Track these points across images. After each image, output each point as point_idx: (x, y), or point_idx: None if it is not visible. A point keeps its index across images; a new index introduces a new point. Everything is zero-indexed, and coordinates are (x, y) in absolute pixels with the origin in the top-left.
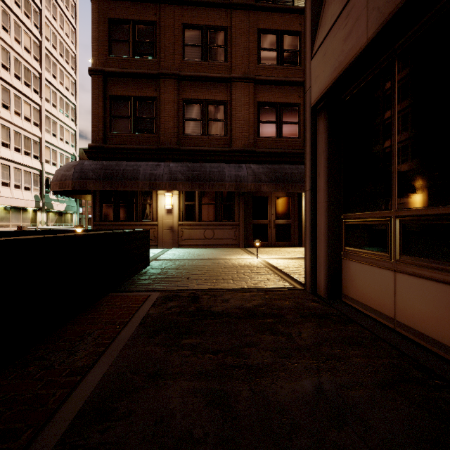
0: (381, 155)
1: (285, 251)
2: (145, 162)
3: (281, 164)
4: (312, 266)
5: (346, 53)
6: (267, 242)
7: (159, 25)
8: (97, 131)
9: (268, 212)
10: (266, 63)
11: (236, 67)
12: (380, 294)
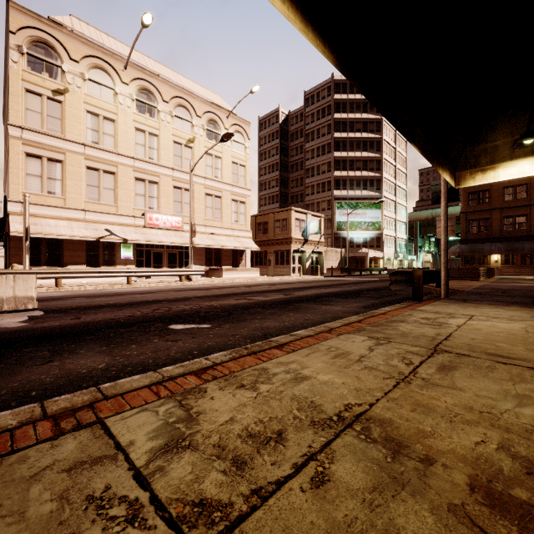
0: None
1: None
2: (486, 244)
3: None
4: None
5: None
6: None
7: (491, 190)
8: (463, 233)
9: None
10: None
11: (533, 199)
12: None
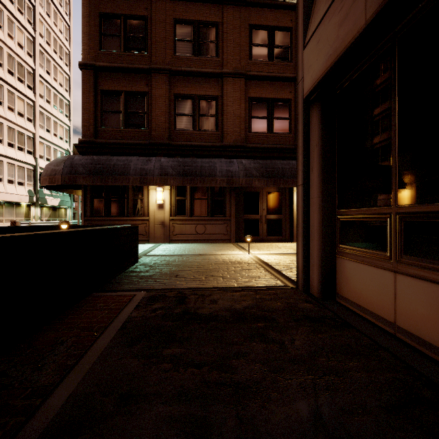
0: (379, 147)
1: (276, 246)
2: (136, 157)
3: (272, 160)
4: (305, 264)
5: (341, 38)
6: (258, 237)
7: (150, 20)
8: (88, 125)
9: (260, 207)
10: (257, 59)
11: (228, 63)
12: (379, 297)
